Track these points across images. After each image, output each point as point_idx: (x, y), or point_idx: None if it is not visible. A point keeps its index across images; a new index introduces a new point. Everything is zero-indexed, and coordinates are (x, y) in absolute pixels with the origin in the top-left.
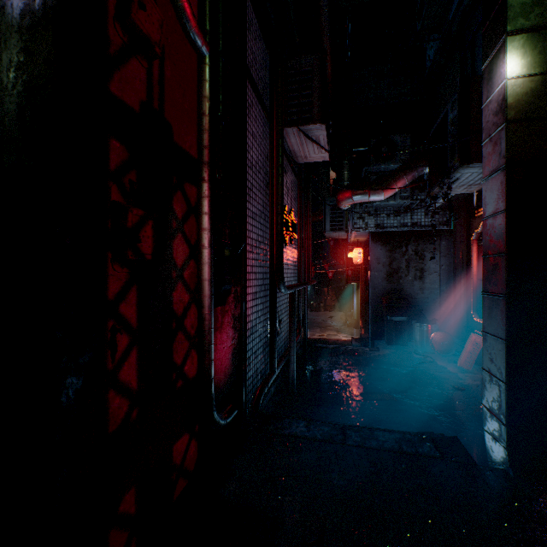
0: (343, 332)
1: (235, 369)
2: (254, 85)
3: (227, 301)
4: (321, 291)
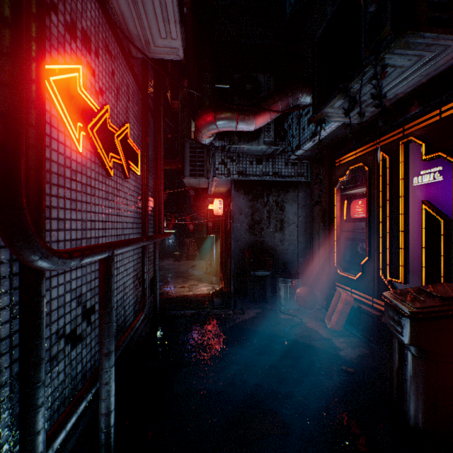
0: (204, 282)
1: None
2: None
3: None
4: (185, 242)
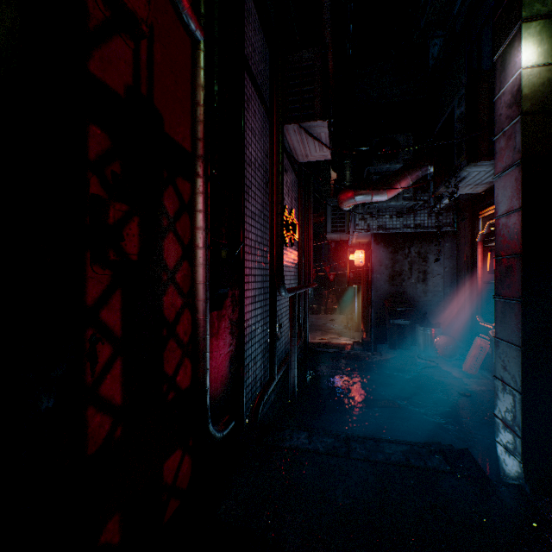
0: (344, 336)
1: (233, 377)
2: (253, 79)
3: (224, 305)
4: (322, 294)
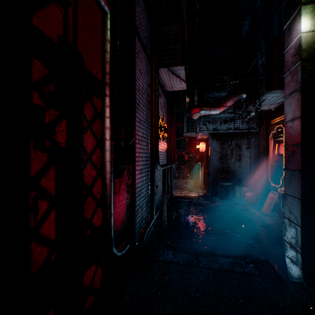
0: (193, 191)
1: (128, 218)
2: (140, 40)
3: (123, 175)
4: (181, 168)
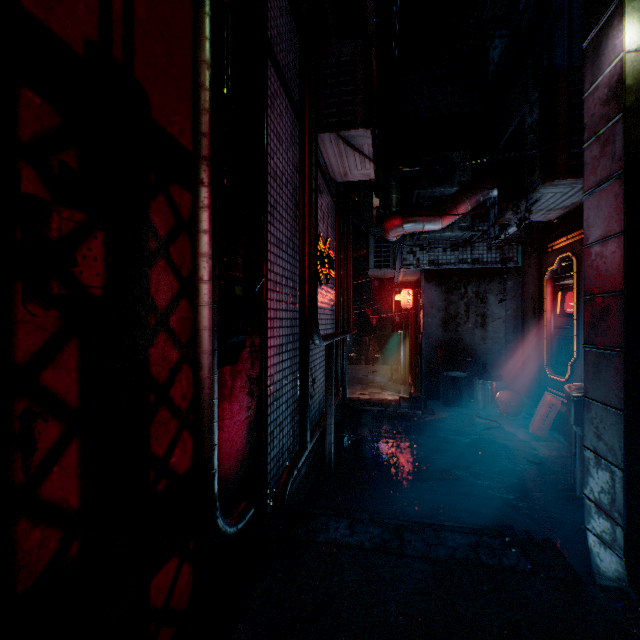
0: (388, 390)
1: (252, 450)
2: (279, 71)
3: (240, 357)
4: (362, 341)
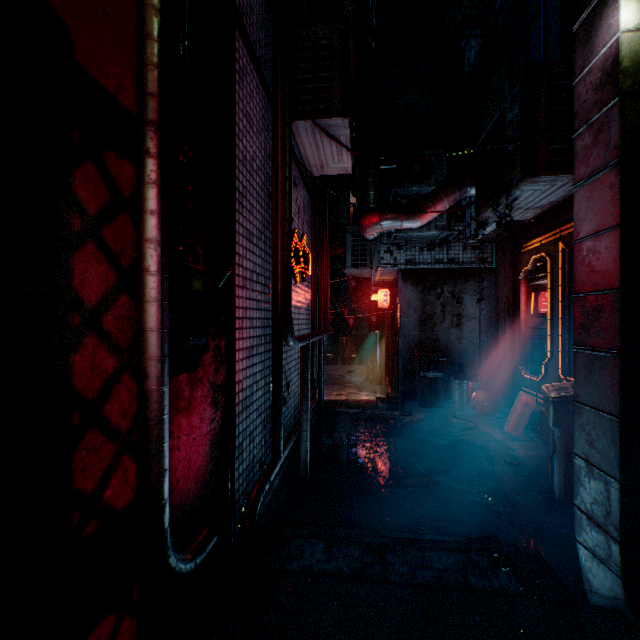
0: (364, 390)
1: (216, 468)
2: (249, 45)
3: (202, 363)
4: (339, 341)
